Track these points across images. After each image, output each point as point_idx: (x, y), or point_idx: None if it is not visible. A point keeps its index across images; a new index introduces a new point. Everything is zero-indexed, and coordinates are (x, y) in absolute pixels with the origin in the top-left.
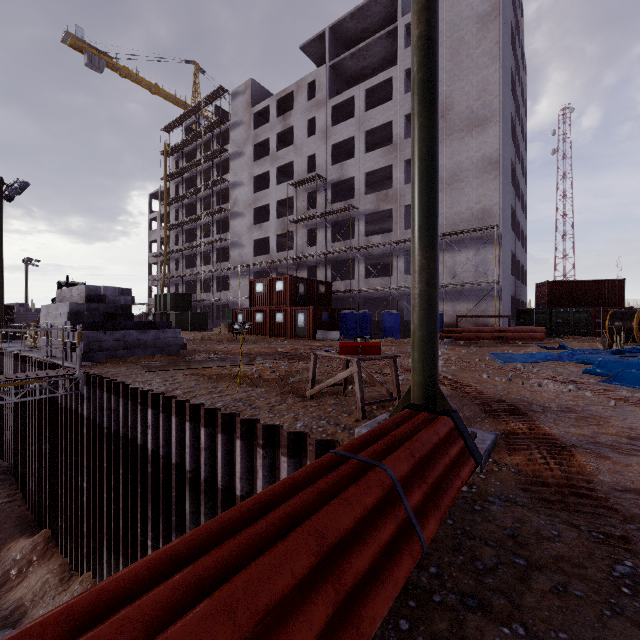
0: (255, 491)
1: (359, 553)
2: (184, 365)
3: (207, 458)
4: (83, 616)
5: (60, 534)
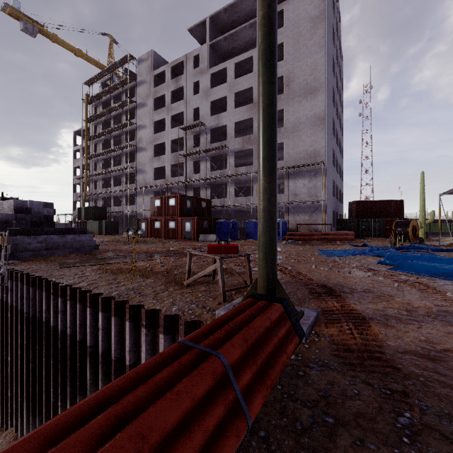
0: (140, 361)
1: (183, 446)
2: (93, 262)
3: (104, 336)
4: None
5: None
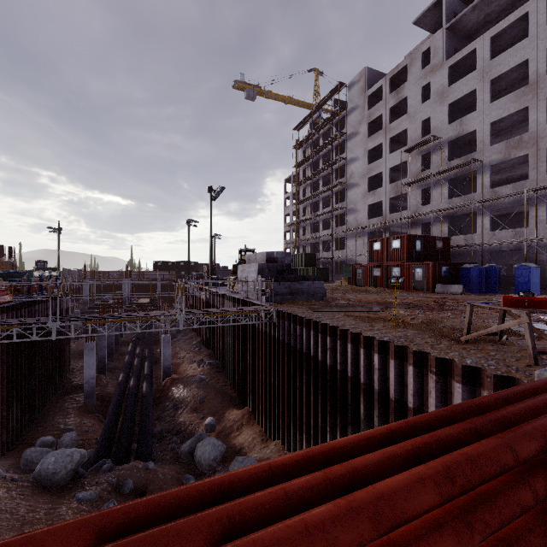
0: (425, 407)
1: None
2: (336, 308)
3: (379, 376)
4: (481, 407)
5: (257, 411)
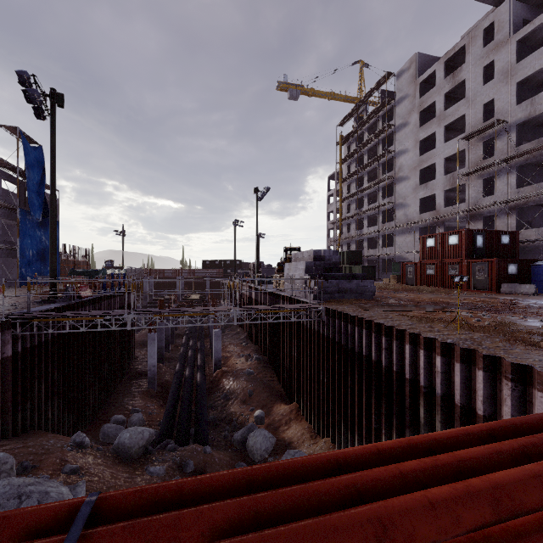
0: (498, 415)
1: None
2: (388, 308)
3: (442, 380)
4: None
5: (305, 408)
